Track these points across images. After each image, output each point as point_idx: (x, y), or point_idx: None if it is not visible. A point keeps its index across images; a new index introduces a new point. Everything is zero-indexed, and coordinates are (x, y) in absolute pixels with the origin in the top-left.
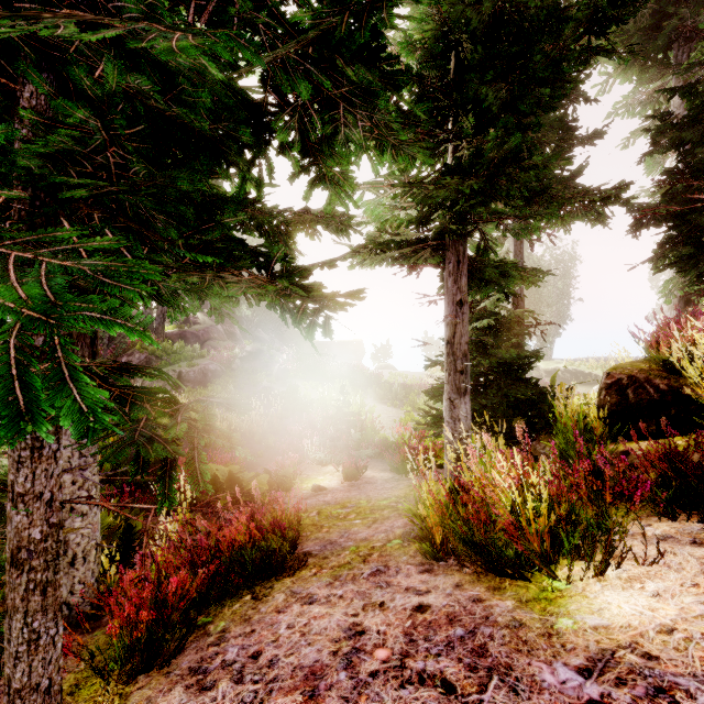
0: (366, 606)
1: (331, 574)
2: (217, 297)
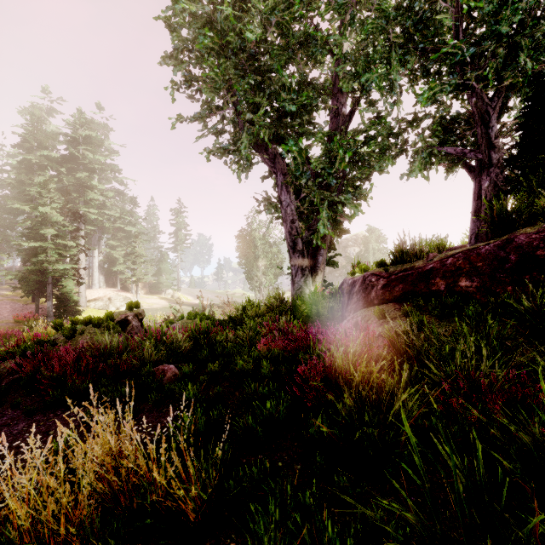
0: (6, 316)
1: (9, 320)
2: (23, 289)
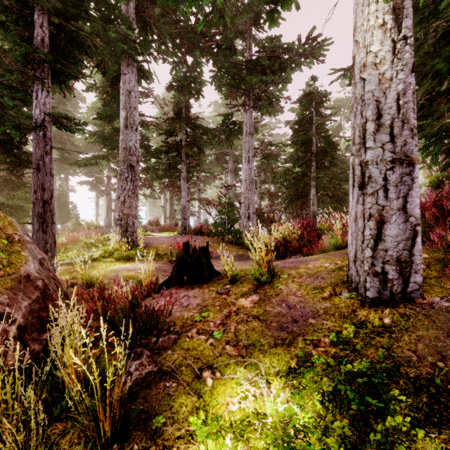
0: None
1: None
2: None
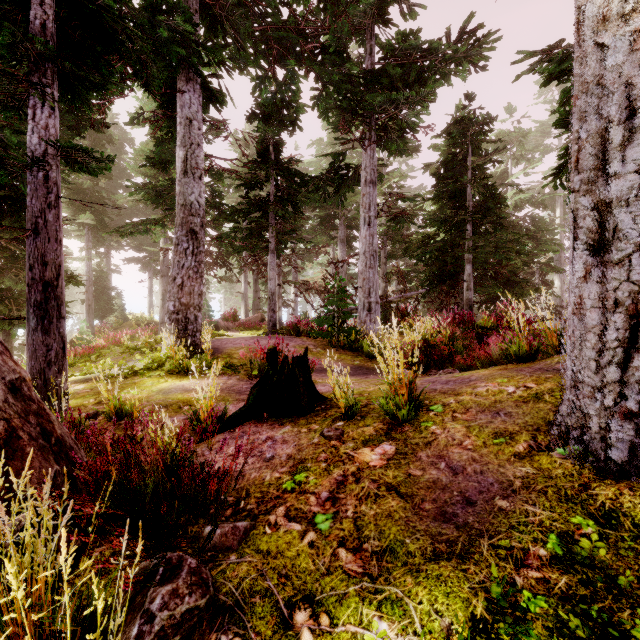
0: None
1: None
2: None
